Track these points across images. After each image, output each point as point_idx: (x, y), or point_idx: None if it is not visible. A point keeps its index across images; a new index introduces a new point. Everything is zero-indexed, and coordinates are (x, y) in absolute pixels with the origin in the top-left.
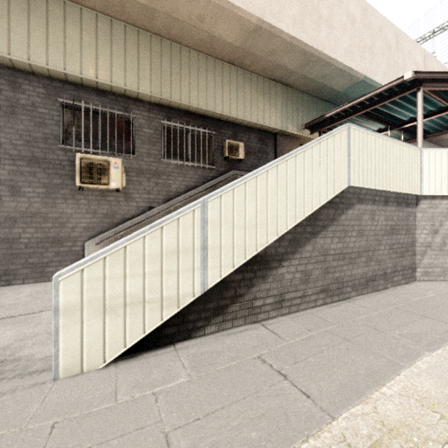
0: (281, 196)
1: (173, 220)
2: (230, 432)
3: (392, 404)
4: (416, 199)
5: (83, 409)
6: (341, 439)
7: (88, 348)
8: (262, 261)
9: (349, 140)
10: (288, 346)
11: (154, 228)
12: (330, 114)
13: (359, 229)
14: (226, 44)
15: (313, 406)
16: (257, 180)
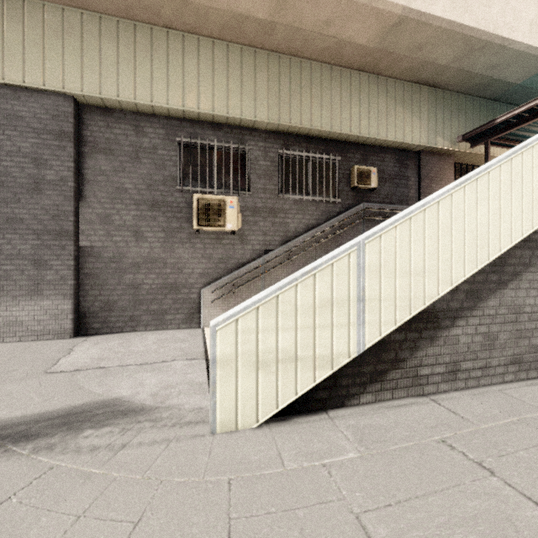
0: (457, 234)
1: (327, 266)
2: (438, 530)
3: None
4: None
5: (253, 470)
6: None
7: (242, 405)
8: (430, 318)
9: None
10: (479, 431)
11: (306, 275)
12: (504, 117)
13: None
14: (357, 47)
15: None
16: (425, 215)
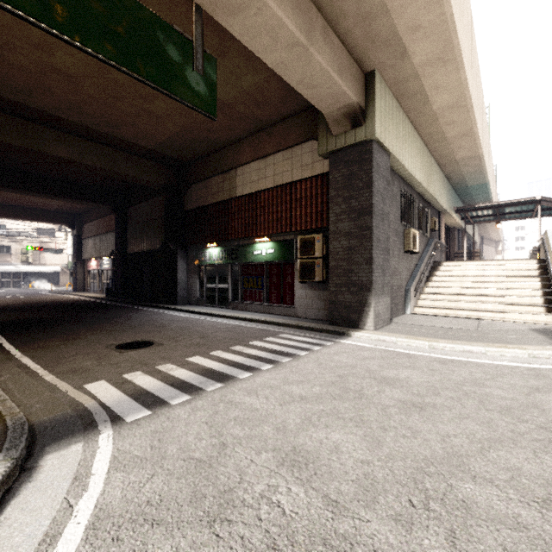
0: None
1: None
2: None
3: None
4: None
5: None
6: None
7: None
8: None
9: None
10: None
11: None
12: (479, 205)
13: None
14: (452, 158)
15: None
16: None
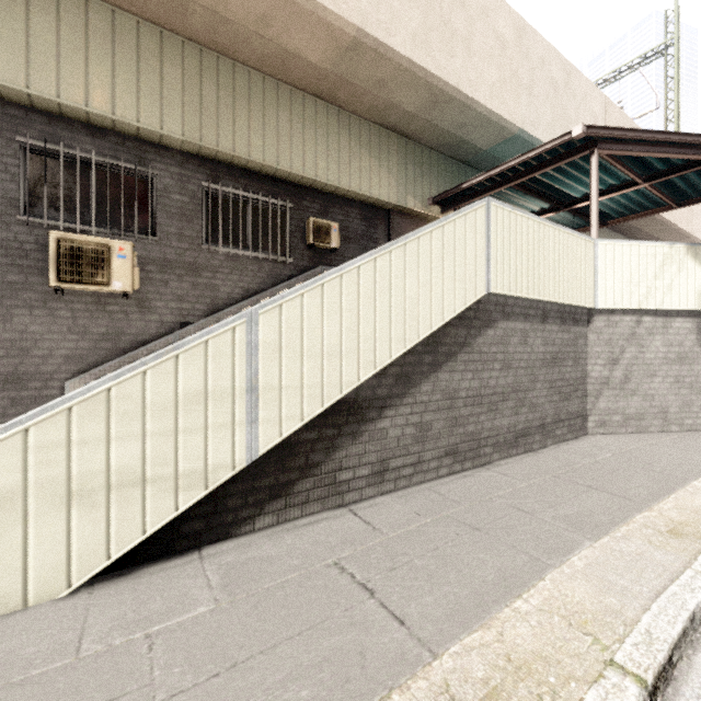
0: (382, 307)
1: (198, 344)
2: (267, 694)
3: (527, 626)
4: (589, 314)
5: (14, 674)
6: (442, 689)
7: (38, 565)
8: (352, 409)
9: (489, 223)
10: (384, 542)
11: (162, 358)
12: (469, 183)
13: (504, 359)
14: (308, 65)
15: (407, 638)
16: (343, 282)
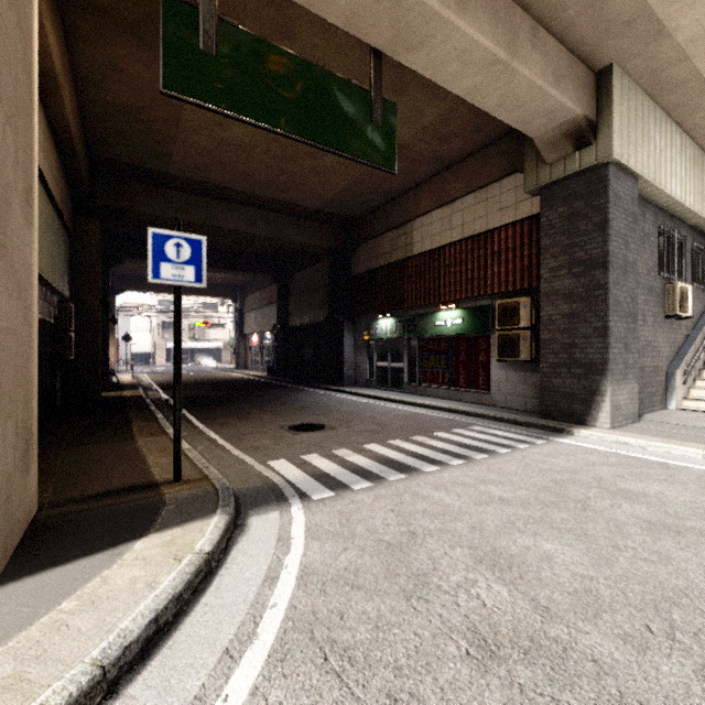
0: None
1: None
2: None
3: None
4: None
5: None
6: None
7: None
8: None
9: None
10: None
11: None
12: None
13: None
14: None
15: None
16: None
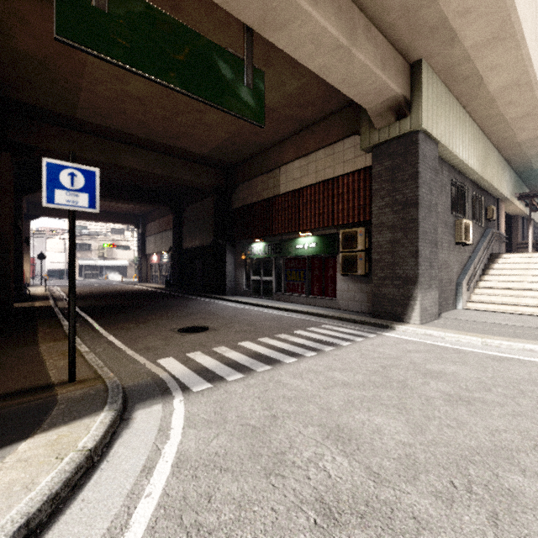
0: None
1: None
2: None
3: None
4: None
5: None
6: None
7: None
8: None
9: None
10: None
11: None
12: None
13: None
14: (513, 140)
15: None
16: None
